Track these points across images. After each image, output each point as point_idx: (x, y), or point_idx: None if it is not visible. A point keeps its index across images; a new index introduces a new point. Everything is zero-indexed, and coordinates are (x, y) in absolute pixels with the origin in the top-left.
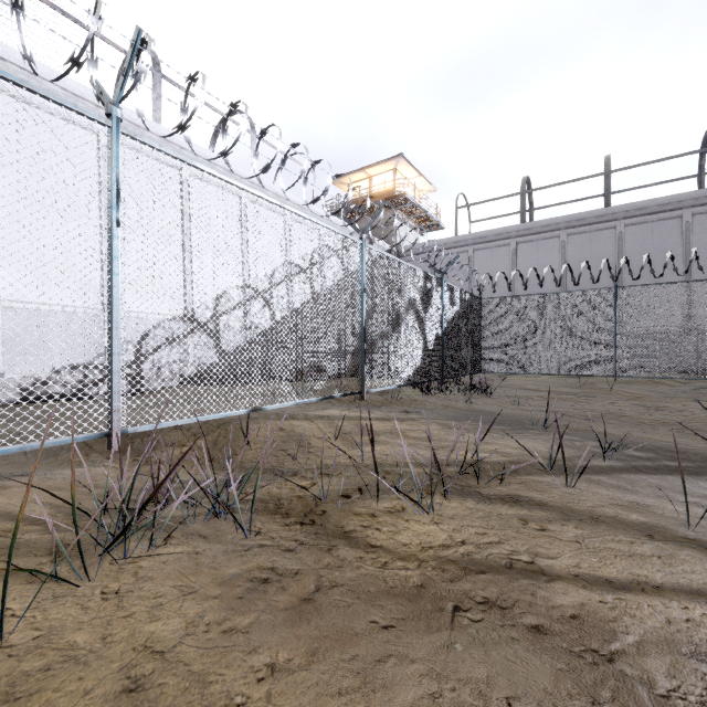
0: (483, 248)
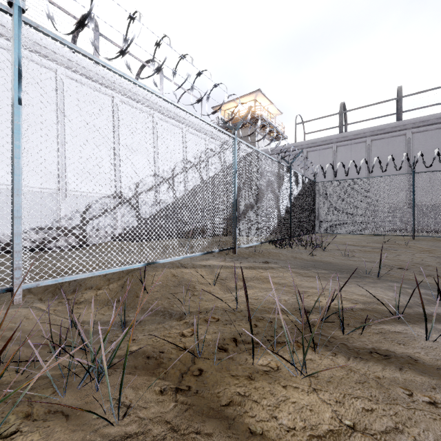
0: (313, 150)
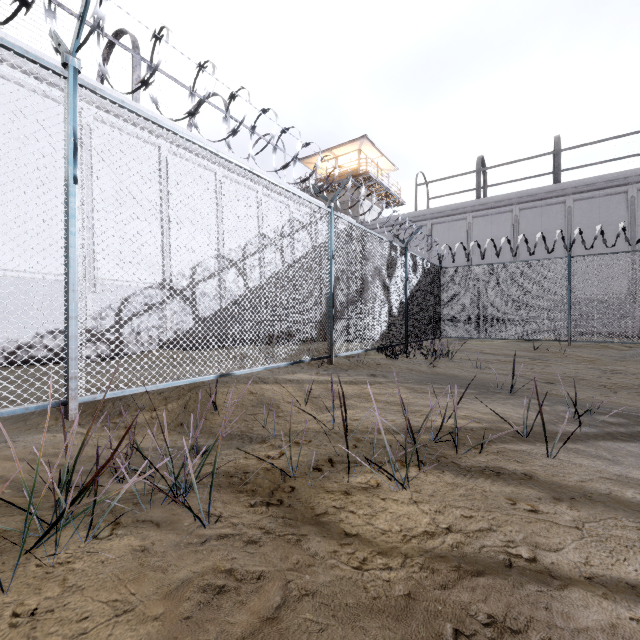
0: (441, 222)
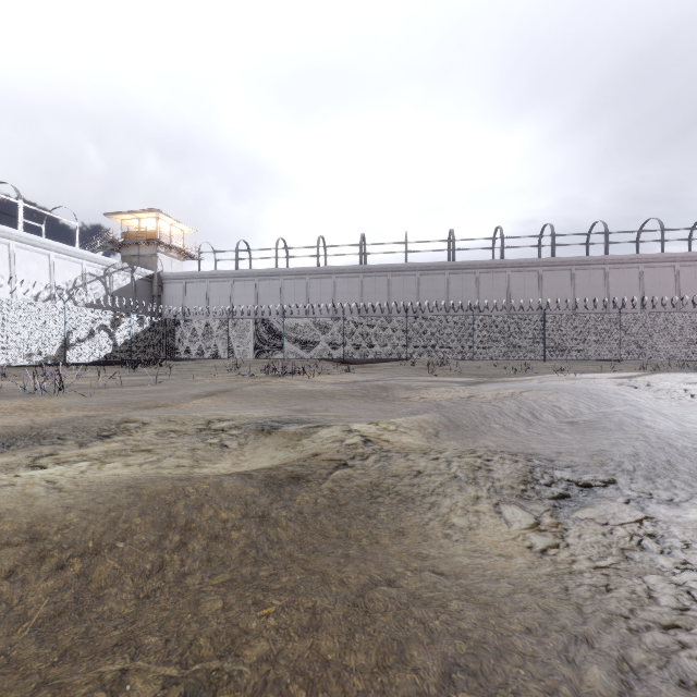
0: (215, 281)
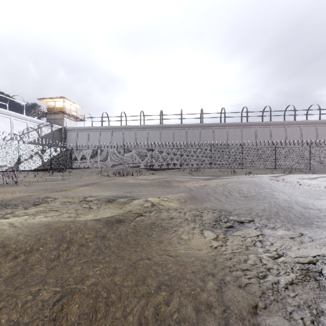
0: (92, 131)
